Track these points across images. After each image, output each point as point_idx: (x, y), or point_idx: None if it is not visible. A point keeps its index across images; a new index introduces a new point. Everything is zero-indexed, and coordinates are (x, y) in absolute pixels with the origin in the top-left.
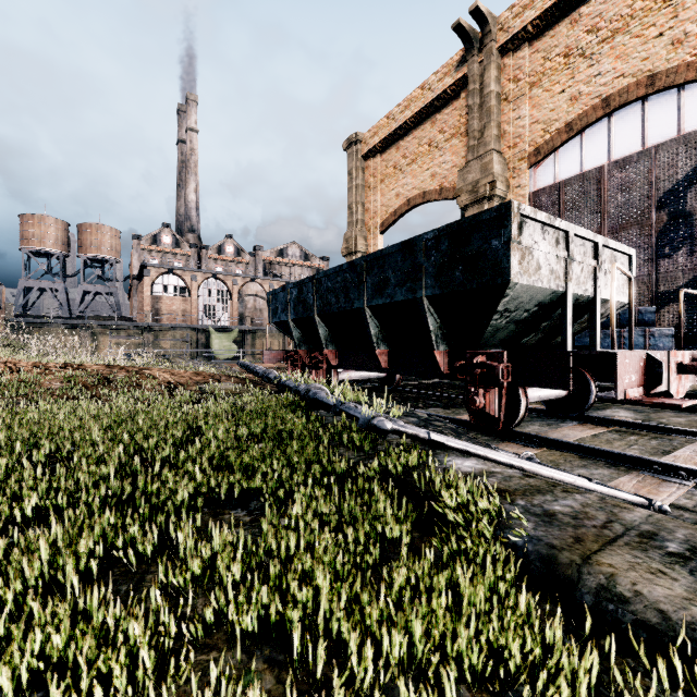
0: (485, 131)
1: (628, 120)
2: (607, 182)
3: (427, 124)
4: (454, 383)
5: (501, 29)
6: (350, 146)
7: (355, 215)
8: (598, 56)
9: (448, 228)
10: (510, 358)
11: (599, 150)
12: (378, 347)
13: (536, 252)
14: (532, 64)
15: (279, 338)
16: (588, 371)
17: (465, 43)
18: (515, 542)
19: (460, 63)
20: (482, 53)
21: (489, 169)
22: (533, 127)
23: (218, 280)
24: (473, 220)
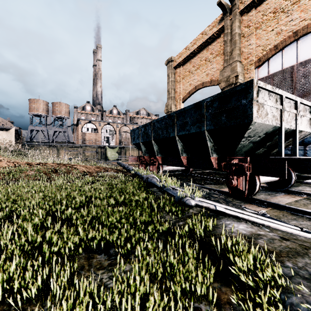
0: (233, 52)
1: (307, 41)
2: (296, 73)
3: (204, 51)
4: (218, 172)
5: (241, 3)
6: (168, 63)
7: (170, 94)
8: (291, 11)
9: (218, 95)
10: (251, 161)
11: (292, 58)
12: (182, 155)
13: (265, 106)
14: (256, 18)
15: (136, 150)
16: (290, 167)
17: (223, 10)
18: (300, 309)
19: (220, 21)
20: (231, 15)
21: (235, 70)
22: (257, 49)
23: (110, 125)
24: (231, 90)
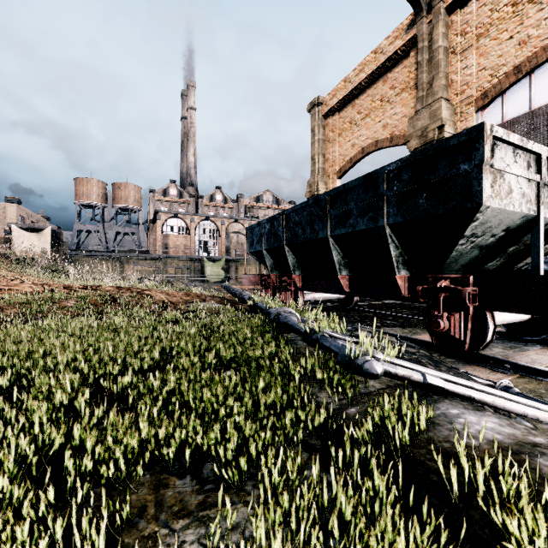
0: (433, 82)
1: None
2: None
3: (379, 83)
4: (406, 304)
5: None
6: (312, 108)
7: (317, 164)
8: None
9: (411, 157)
10: (476, 283)
11: None
12: (340, 272)
13: (507, 175)
14: (479, 17)
15: (256, 265)
16: None
17: (414, 7)
18: None
19: (409, 26)
20: (431, 14)
21: (437, 115)
22: (480, 74)
23: (210, 221)
24: (438, 147)
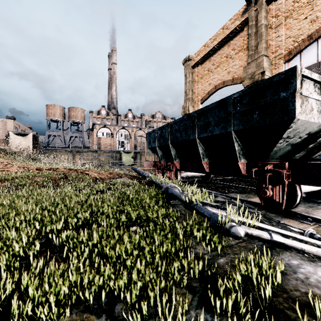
0: (258, 45)
1: None
2: None
3: (225, 47)
4: (242, 179)
5: None
6: (185, 62)
7: (188, 95)
8: None
9: (248, 89)
10: (290, 167)
11: None
12: (203, 160)
13: (310, 99)
14: (286, 6)
15: (152, 155)
16: None
17: (247, 1)
18: None
19: (243, 12)
20: (257, 5)
21: (261, 65)
22: (286, 40)
23: (125, 129)
24: (266, 82)
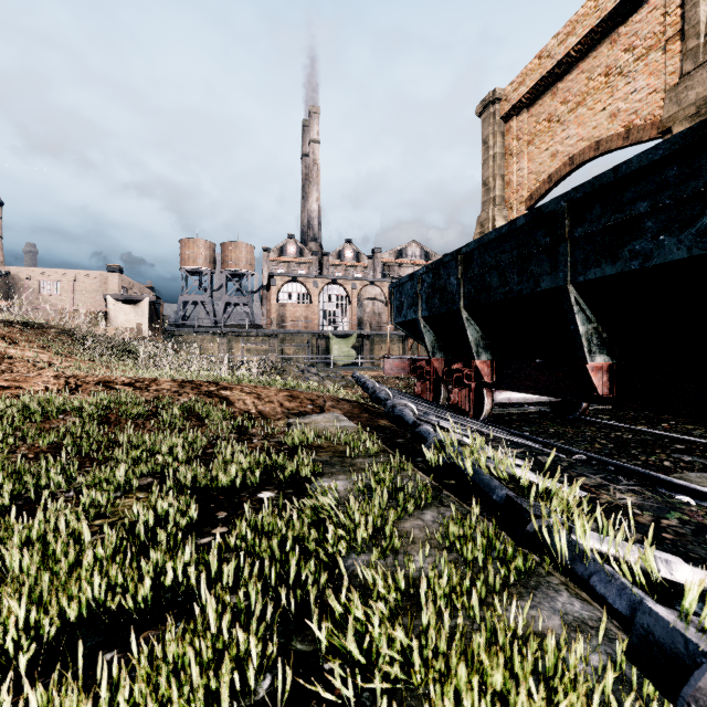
0: None
1: None
2: None
3: (602, 47)
4: None
5: None
6: (485, 109)
7: (492, 191)
8: None
9: None
10: None
11: None
12: (591, 358)
13: None
14: None
15: (398, 343)
16: None
17: None
18: None
19: None
20: None
21: None
22: None
23: (337, 285)
24: None
